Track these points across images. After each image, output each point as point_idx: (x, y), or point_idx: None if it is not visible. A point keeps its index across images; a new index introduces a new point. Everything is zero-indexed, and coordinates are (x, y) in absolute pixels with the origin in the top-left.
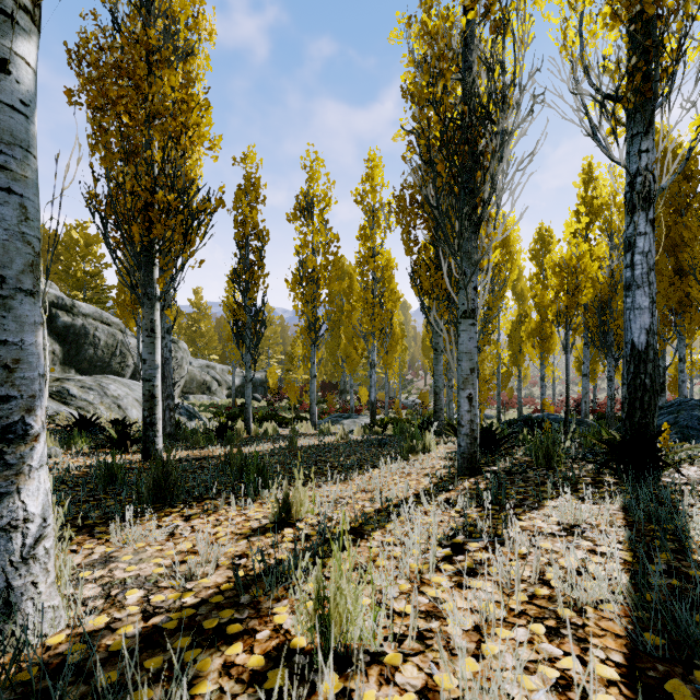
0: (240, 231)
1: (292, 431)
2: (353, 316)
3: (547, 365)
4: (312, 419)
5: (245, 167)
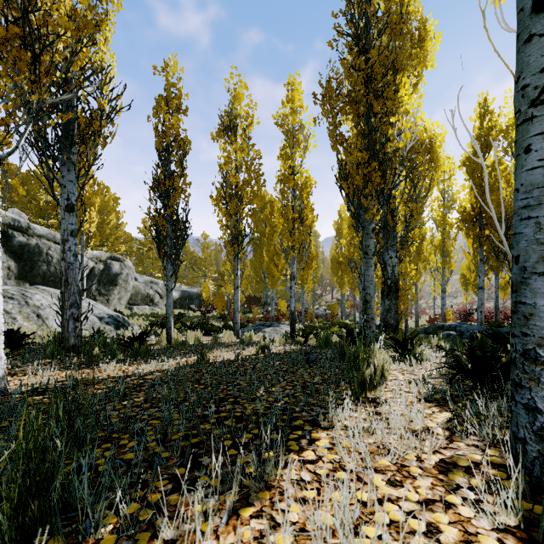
0: (160, 138)
1: (213, 340)
2: (274, 238)
3: (448, 279)
4: (235, 328)
5: (166, 77)
